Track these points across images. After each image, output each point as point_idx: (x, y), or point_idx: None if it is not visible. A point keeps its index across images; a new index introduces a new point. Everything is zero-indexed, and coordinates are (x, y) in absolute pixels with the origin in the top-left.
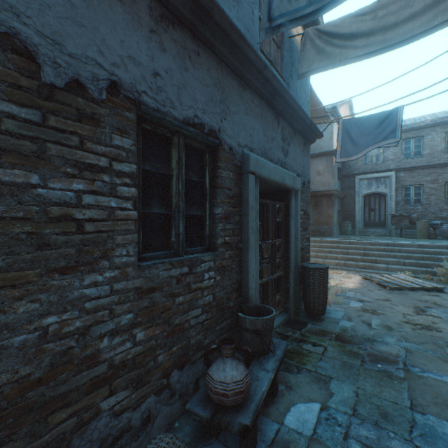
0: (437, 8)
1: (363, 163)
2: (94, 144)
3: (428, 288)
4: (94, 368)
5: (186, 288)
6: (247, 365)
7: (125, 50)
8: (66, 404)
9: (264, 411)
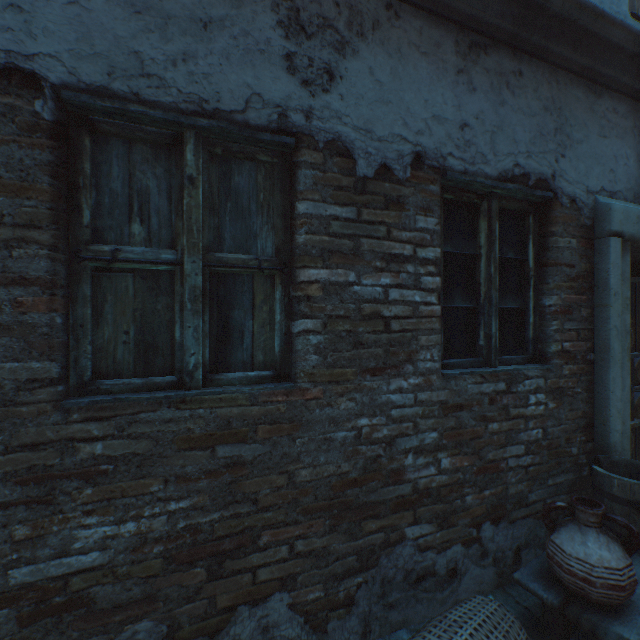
0: None
1: None
2: (399, 231)
3: None
4: (398, 485)
5: (502, 412)
6: (628, 551)
7: (429, 111)
8: (375, 515)
9: None
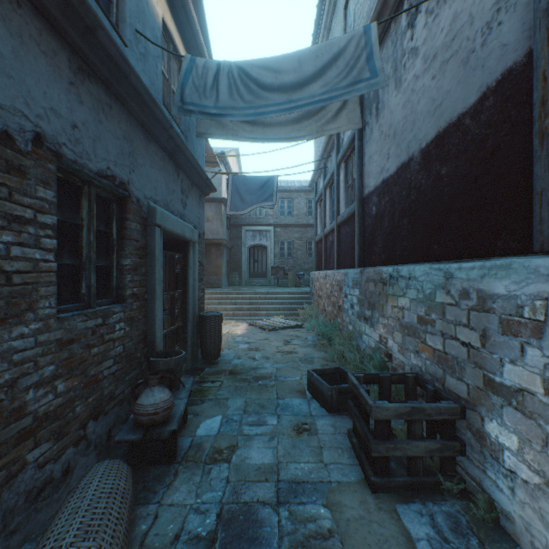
0: (293, 127)
1: (249, 215)
2: (22, 196)
3: (293, 326)
4: (21, 421)
5: (101, 339)
6: (171, 389)
7: (48, 102)
8: None
9: (179, 435)
